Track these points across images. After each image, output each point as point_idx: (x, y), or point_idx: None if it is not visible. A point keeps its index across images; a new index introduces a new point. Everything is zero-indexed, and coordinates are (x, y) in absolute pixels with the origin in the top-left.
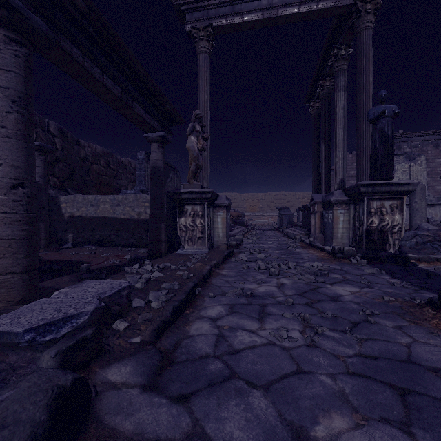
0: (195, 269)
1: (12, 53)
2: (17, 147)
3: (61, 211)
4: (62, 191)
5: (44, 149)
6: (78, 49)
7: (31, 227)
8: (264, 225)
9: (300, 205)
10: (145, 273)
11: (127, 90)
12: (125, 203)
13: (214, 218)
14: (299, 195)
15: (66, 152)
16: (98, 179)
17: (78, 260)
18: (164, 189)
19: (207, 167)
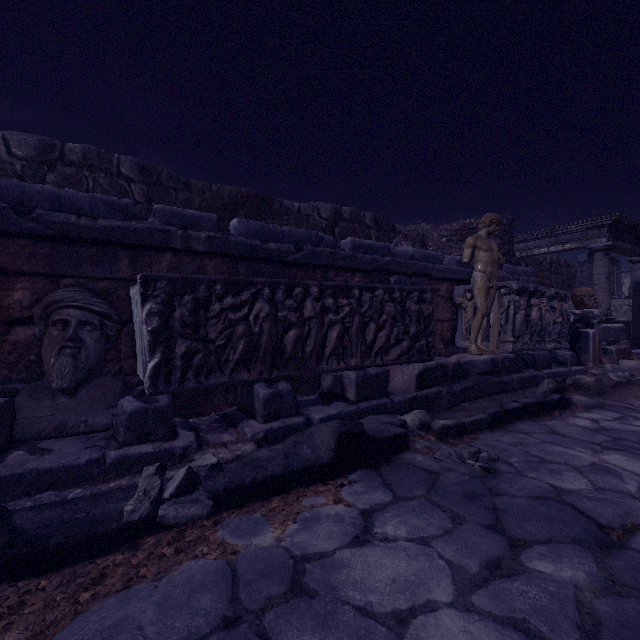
0: None
1: (606, 260)
2: (608, 295)
3: None
4: None
5: None
6: (620, 241)
7: None
8: None
9: None
10: None
11: (633, 244)
12: None
13: None
14: None
15: None
16: None
17: None
18: None
19: None
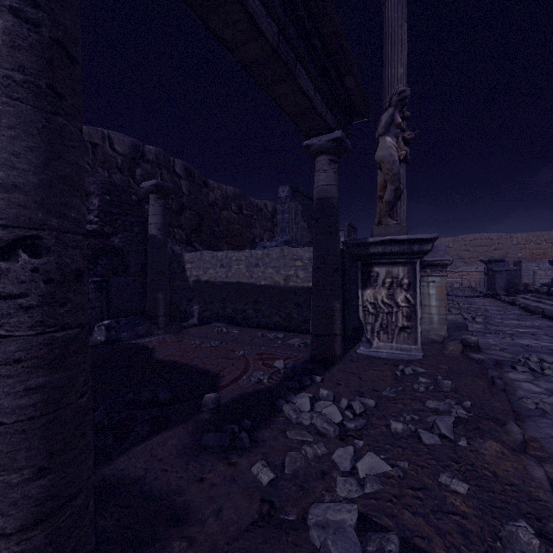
0: (487, 465)
1: None
2: (12, 124)
3: (186, 273)
4: (188, 247)
5: (163, 189)
6: None
7: (58, 374)
8: (453, 287)
9: (519, 255)
10: (330, 433)
11: (287, 33)
12: (266, 262)
13: (421, 287)
14: (518, 238)
15: (193, 197)
16: (229, 229)
17: (201, 365)
18: (338, 237)
19: (402, 195)
